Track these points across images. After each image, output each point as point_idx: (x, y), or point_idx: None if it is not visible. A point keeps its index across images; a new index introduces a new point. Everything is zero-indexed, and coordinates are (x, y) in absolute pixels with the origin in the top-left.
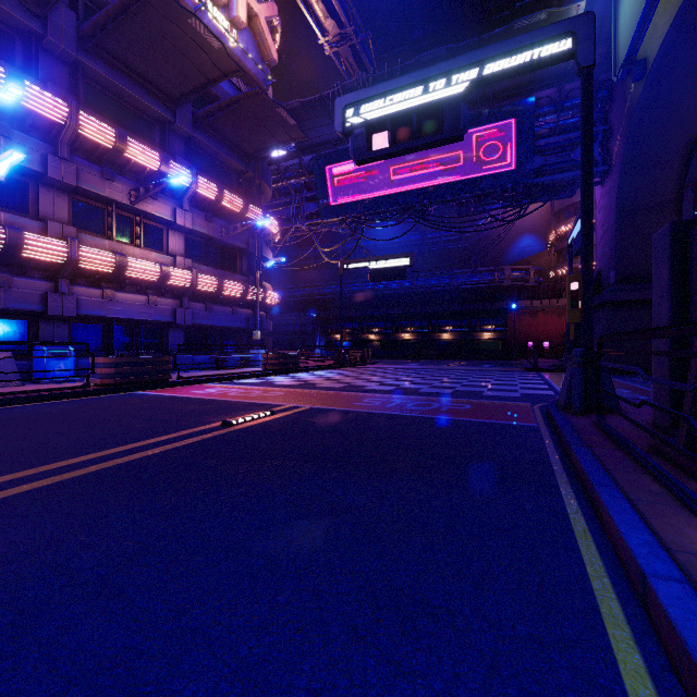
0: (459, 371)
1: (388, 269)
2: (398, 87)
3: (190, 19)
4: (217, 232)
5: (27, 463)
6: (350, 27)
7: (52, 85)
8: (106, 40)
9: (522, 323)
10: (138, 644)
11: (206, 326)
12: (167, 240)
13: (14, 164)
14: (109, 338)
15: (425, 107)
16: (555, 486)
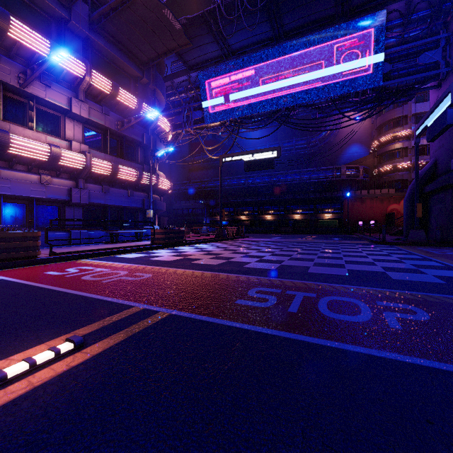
0: (321, 244)
1: (259, 160)
2: None
3: None
4: (114, 124)
5: None
6: None
7: None
8: None
9: (354, 207)
10: None
11: (103, 205)
12: (64, 127)
13: None
14: None
15: None
16: None
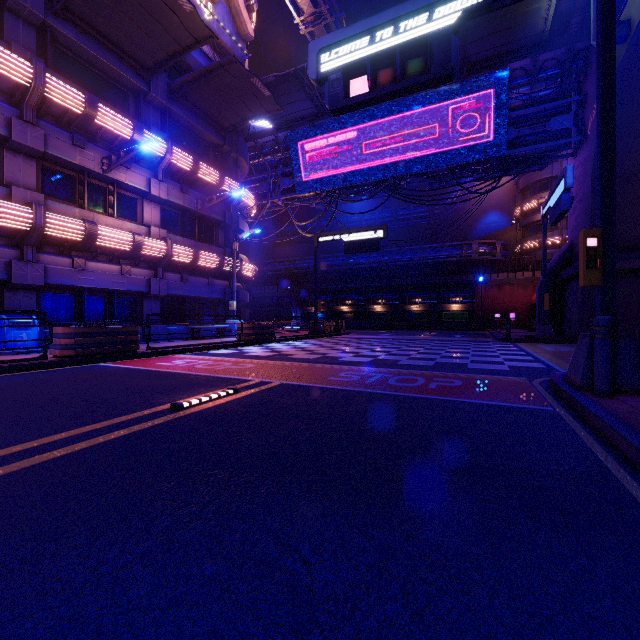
0: (433, 342)
1: (362, 241)
2: (378, 24)
3: None
4: (193, 204)
5: None
6: (324, 6)
7: (17, 46)
8: (75, 3)
9: (489, 296)
10: None
11: (182, 296)
12: (142, 210)
13: None
14: (81, 307)
15: (410, 42)
16: None
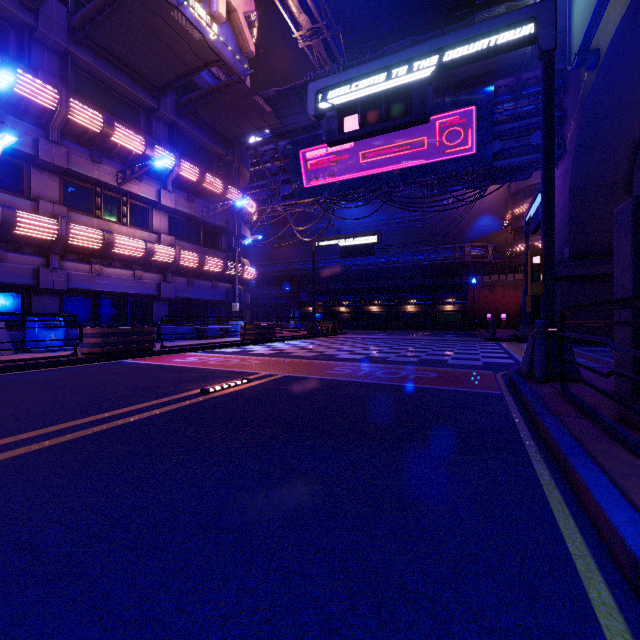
0: (423, 341)
1: (357, 246)
2: (367, 72)
3: (172, 11)
4: (198, 212)
5: (8, 431)
6: (322, 22)
7: (44, 73)
8: (94, 32)
9: (481, 297)
10: (94, 637)
11: (188, 299)
12: (152, 219)
13: (7, 147)
14: (97, 310)
15: (393, 90)
16: (526, 455)
